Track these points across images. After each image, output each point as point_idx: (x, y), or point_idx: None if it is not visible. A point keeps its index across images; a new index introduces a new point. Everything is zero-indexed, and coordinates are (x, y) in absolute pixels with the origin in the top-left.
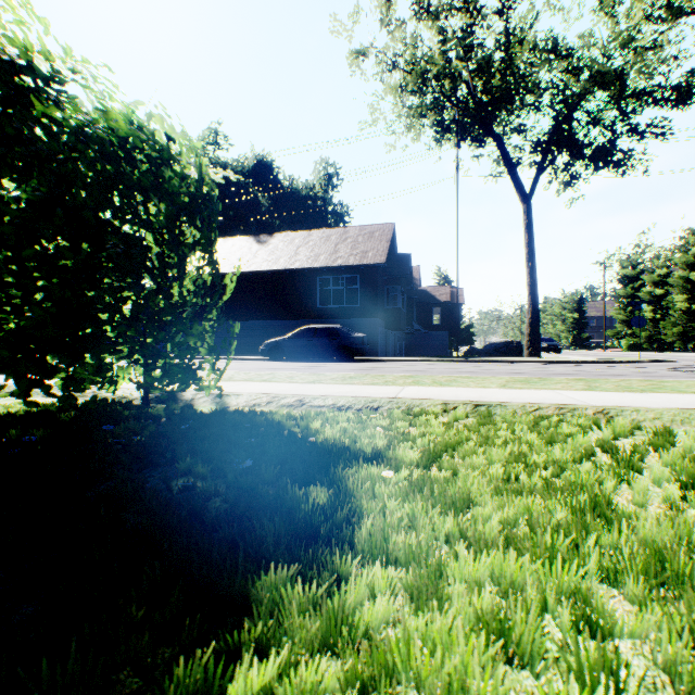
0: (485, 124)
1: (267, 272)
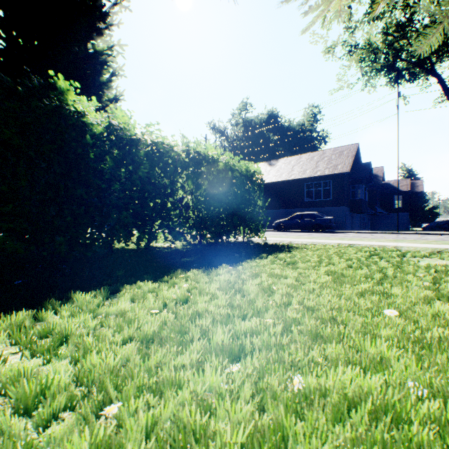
0: (427, 69)
1: (275, 182)
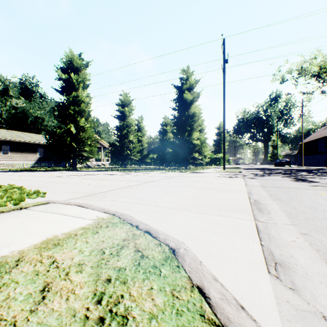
0: None
1: (308, 141)
